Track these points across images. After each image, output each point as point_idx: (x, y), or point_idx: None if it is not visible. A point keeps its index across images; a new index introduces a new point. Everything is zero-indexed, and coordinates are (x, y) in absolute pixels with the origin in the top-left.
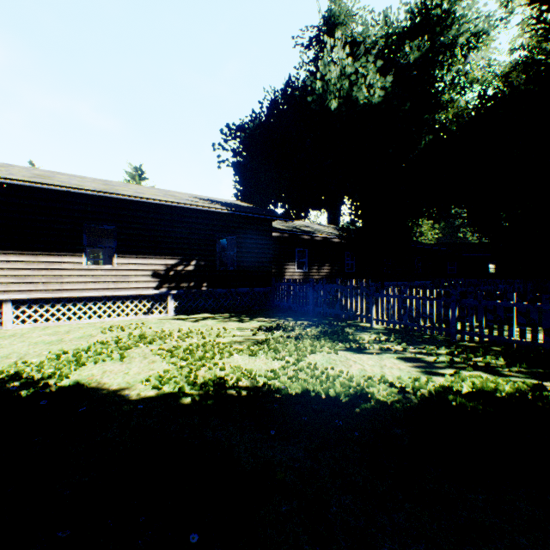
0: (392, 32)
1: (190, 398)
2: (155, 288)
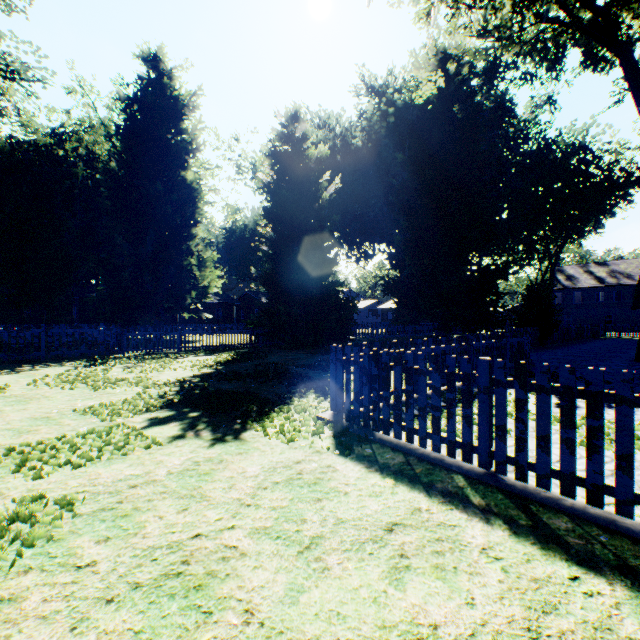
0: None
1: (220, 367)
2: None
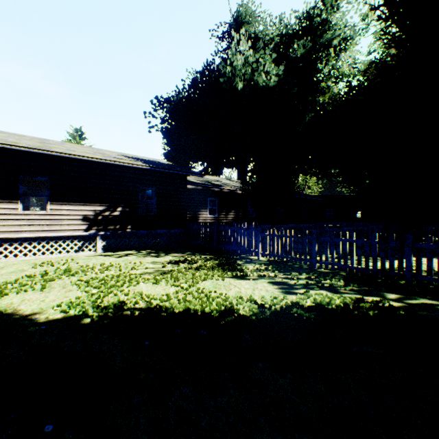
0: (285, 32)
1: (91, 319)
2: (85, 230)
